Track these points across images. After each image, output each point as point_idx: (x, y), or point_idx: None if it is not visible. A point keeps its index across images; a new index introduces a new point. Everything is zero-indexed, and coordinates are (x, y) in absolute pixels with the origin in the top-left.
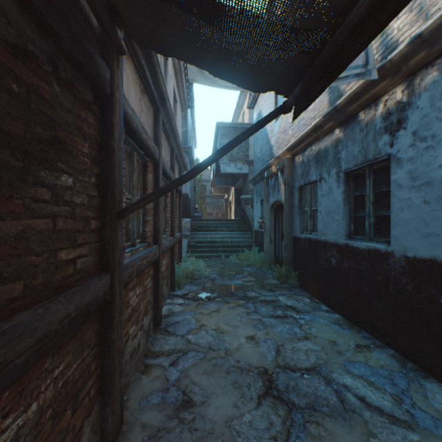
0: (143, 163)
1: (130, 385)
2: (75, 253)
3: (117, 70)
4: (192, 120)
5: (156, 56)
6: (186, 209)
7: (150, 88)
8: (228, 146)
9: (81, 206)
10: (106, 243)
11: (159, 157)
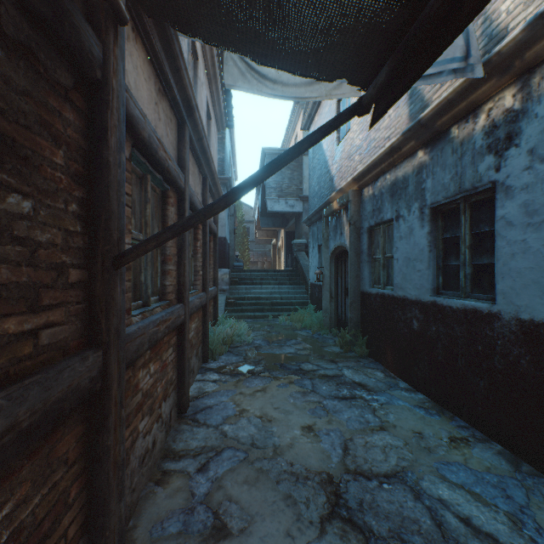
0: (163, 192)
1: (139, 502)
2: (37, 321)
3: (114, 47)
4: (231, 145)
5: (178, 42)
6: (223, 257)
7: (171, 90)
8: (279, 161)
9: (50, 246)
10: (96, 303)
11: (184, 186)
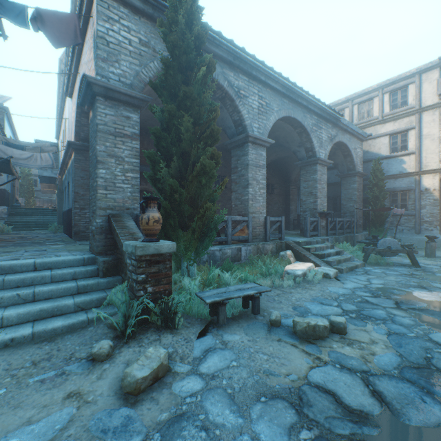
0: None
1: None
2: None
3: None
4: (13, 130)
5: None
6: (3, 200)
7: None
8: (4, 184)
9: None
10: None
11: None
